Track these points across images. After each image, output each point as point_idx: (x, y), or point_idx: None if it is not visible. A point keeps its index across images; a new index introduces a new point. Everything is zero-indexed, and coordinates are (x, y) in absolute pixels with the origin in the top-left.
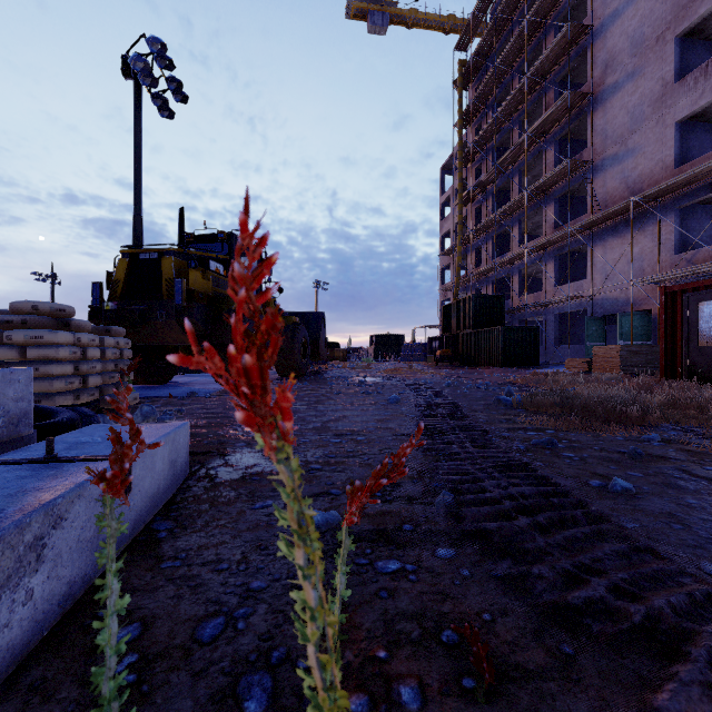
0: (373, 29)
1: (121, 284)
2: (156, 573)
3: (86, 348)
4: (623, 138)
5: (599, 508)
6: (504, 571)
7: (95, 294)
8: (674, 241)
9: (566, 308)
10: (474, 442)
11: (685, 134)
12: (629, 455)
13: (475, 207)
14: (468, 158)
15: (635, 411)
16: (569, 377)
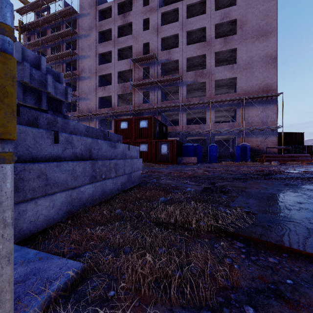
0: None
1: None
2: None
3: None
4: (87, 94)
5: None
6: None
7: None
8: (98, 127)
9: None
10: None
11: (101, 100)
12: None
13: None
14: None
15: None
16: None
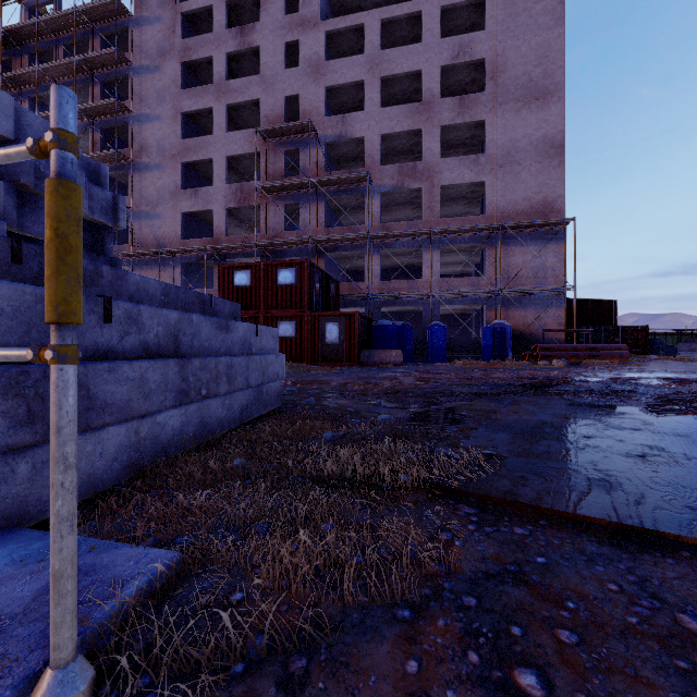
0: None
1: None
2: None
3: None
4: (153, 204)
5: None
6: None
7: None
8: (182, 282)
9: None
10: None
11: (187, 220)
12: None
13: None
14: None
15: None
16: None
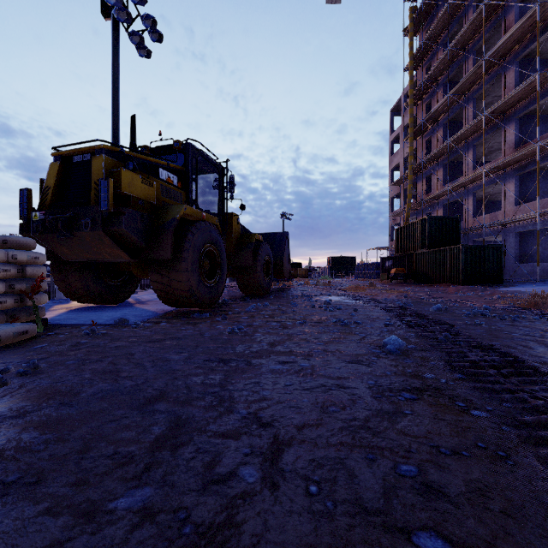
0: None
1: (51, 191)
2: None
3: None
4: None
5: None
6: None
7: (23, 203)
8: None
9: (530, 226)
10: None
11: None
12: None
13: (425, 139)
14: (418, 96)
15: None
16: None
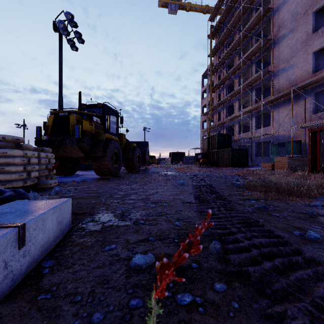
0: (170, 12)
1: (50, 127)
2: (32, 304)
3: (30, 158)
4: (287, 60)
5: (310, 254)
6: (267, 313)
7: (37, 132)
8: (312, 108)
9: (261, 140)
10: (225, 207)
11: (317, 57)
12: (309, 215)
13: (218, 93)
14: (215, 70)
15: (304, 190)
16: (264, 172)
